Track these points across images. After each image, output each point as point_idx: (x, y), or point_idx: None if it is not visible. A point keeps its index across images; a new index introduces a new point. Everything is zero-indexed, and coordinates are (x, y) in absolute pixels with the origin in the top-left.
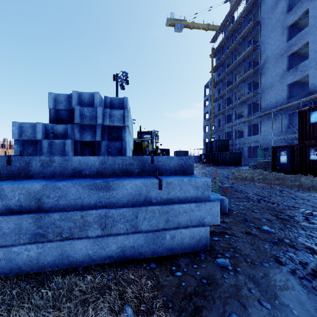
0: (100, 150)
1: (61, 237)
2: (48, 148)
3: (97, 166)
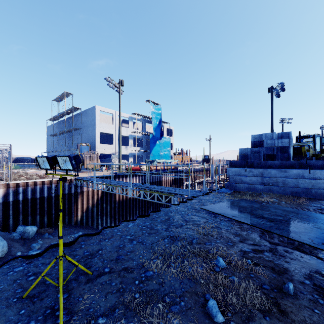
0: (275, 158)
1: (269, 184)
2: (252, 157)
3: (278, 164)
